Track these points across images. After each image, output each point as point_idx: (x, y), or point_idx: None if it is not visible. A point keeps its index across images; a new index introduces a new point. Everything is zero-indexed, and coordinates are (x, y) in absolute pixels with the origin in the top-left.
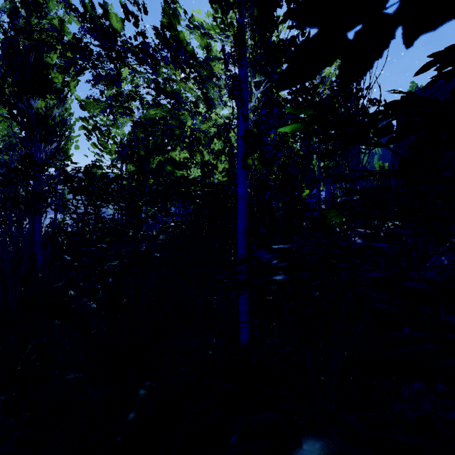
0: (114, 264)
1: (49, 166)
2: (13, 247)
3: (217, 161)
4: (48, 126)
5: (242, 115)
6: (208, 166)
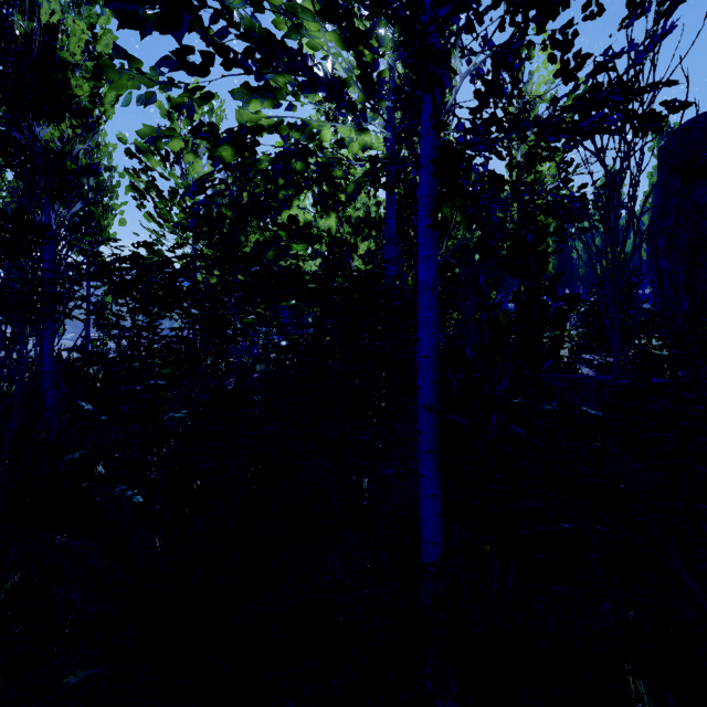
0: (178, 415)
1: (71, 245)
2: (7, 385)
3: (357, 238)
4: (65, 172)
5: (434, 119)
6: (341, 245)
